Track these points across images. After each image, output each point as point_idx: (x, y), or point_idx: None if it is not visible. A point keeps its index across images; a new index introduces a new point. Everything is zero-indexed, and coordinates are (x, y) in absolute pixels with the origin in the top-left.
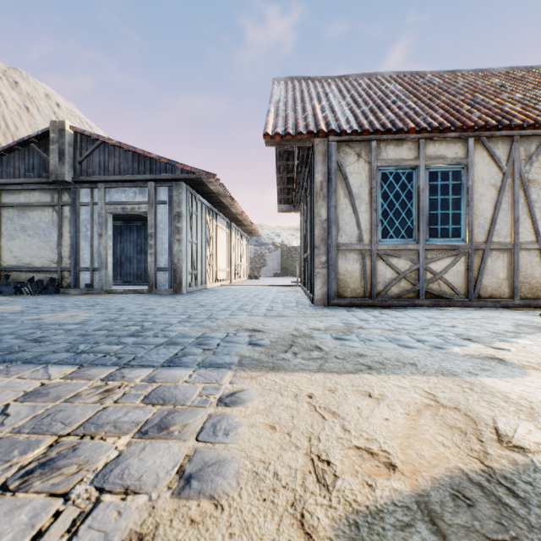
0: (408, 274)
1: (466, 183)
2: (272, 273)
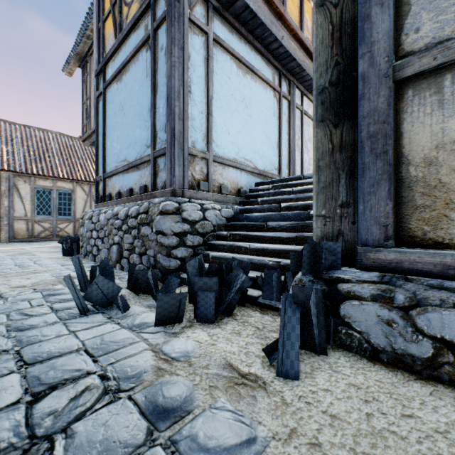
0: (50, 229)
1: (74, 198)
2: None
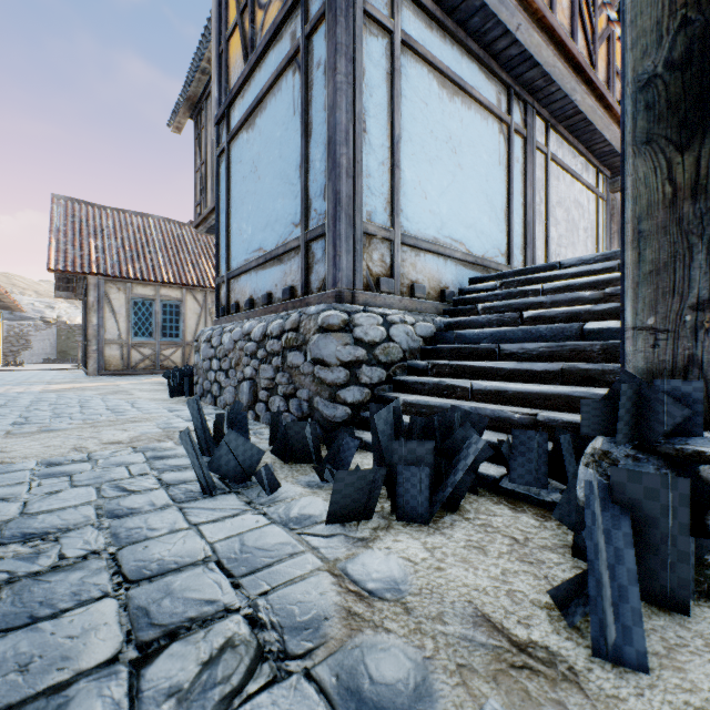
0: (151, 357)
1: (183, 311)
2: (42, 358)
